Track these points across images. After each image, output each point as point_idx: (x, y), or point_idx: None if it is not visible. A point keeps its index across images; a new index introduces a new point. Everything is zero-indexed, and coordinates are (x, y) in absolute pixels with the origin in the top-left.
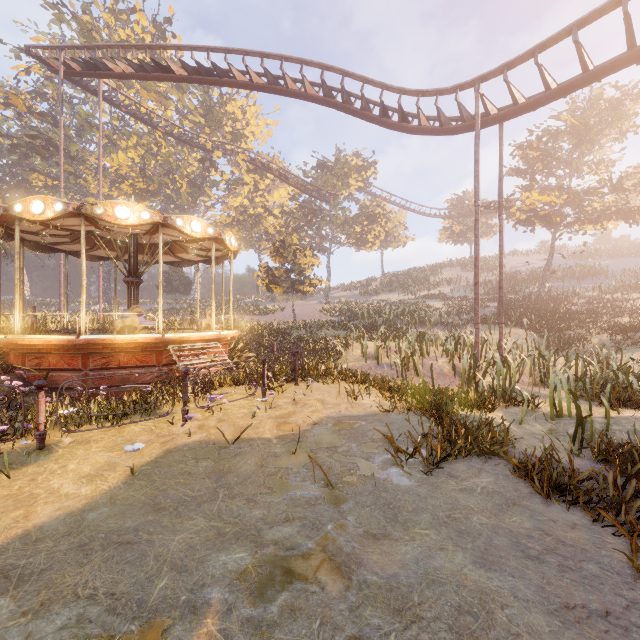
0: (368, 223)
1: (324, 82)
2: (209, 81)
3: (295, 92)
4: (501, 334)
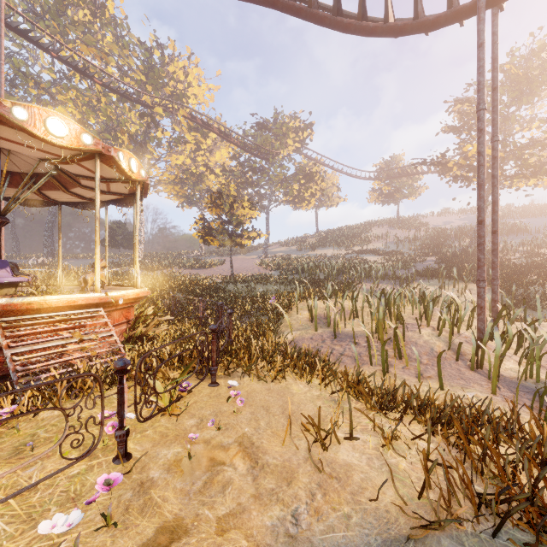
0: (305, 181)
1: None
2: None
3: None
4: (496, 293)
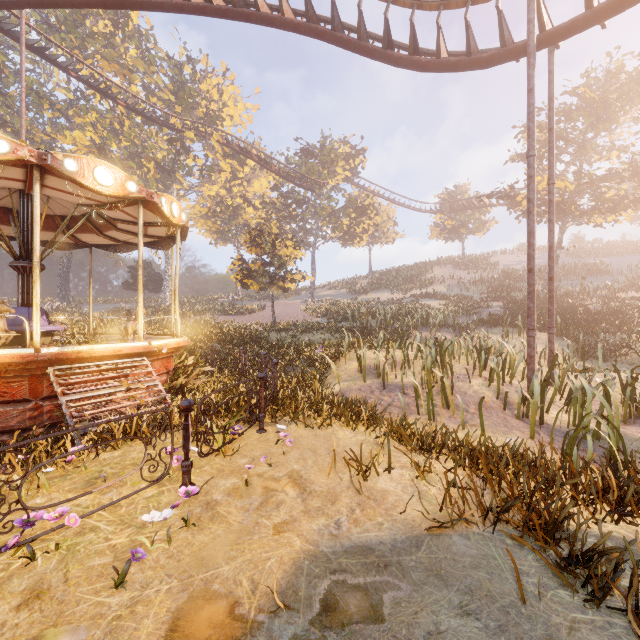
0: (356, 215)
1: None
2: (154, 4)
3: (268, 16)
4: (552, 343)
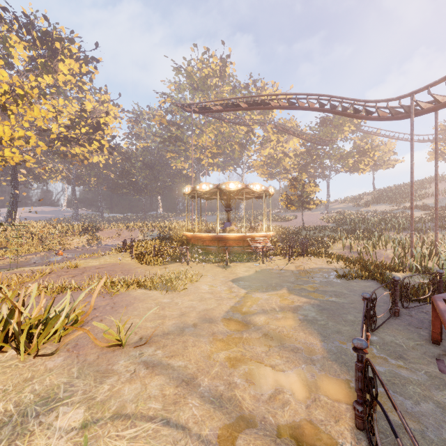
0: (359, 156)
1: (319, 102)
2: (258, 108)
3: (303, 107)
4: (436, 237)
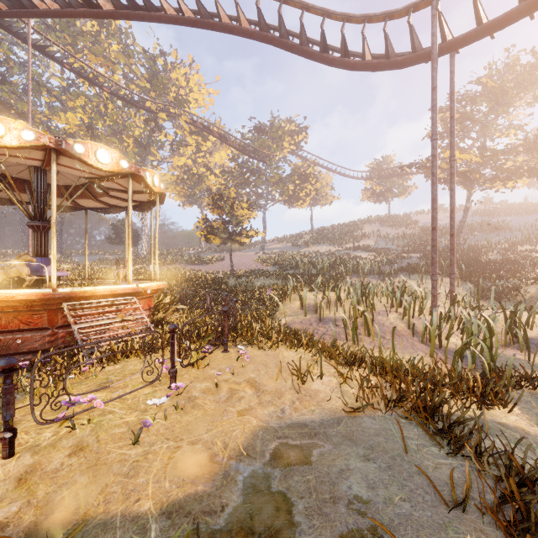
0: (300, 182)
1: (260, 11)
2: (137, 15)
3: (229, 26)
4: (453, 285)
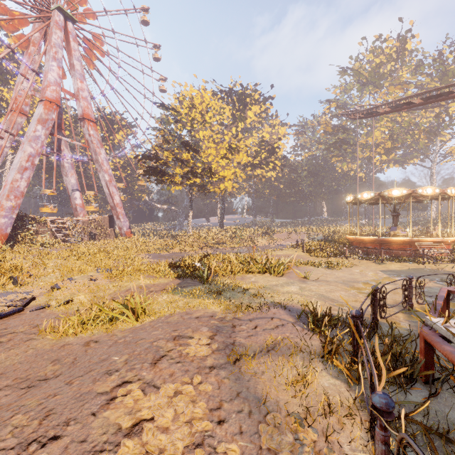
0: None
1: None
2: (438, 100)
3: None
4: None
